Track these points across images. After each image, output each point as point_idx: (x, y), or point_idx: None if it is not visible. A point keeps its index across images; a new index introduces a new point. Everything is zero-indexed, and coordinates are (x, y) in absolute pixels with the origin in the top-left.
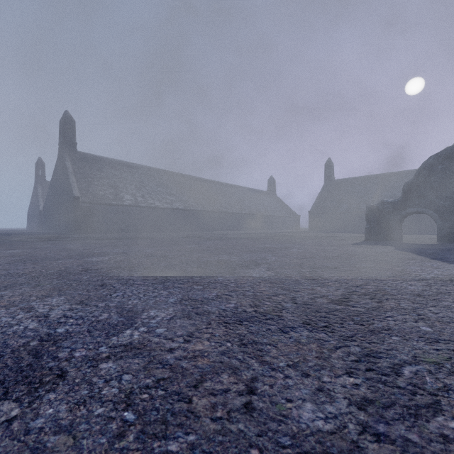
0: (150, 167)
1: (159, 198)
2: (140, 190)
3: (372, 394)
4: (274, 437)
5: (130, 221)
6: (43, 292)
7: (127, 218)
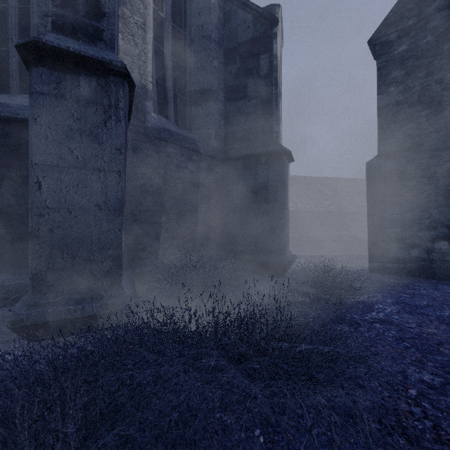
0: (306, 177)
1: (315, 204)
2: (299, 198)
3: (366, 262)
4: (347, 262)
5: (292, 223)
6: (296, 251)
7: (290, 220)
